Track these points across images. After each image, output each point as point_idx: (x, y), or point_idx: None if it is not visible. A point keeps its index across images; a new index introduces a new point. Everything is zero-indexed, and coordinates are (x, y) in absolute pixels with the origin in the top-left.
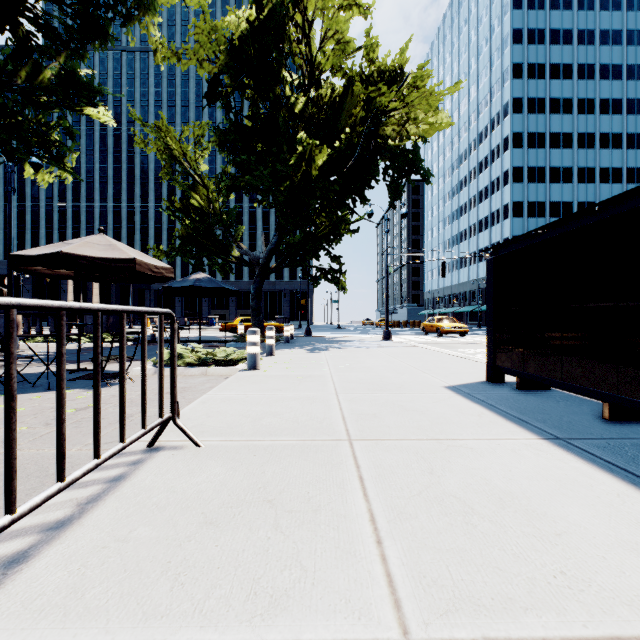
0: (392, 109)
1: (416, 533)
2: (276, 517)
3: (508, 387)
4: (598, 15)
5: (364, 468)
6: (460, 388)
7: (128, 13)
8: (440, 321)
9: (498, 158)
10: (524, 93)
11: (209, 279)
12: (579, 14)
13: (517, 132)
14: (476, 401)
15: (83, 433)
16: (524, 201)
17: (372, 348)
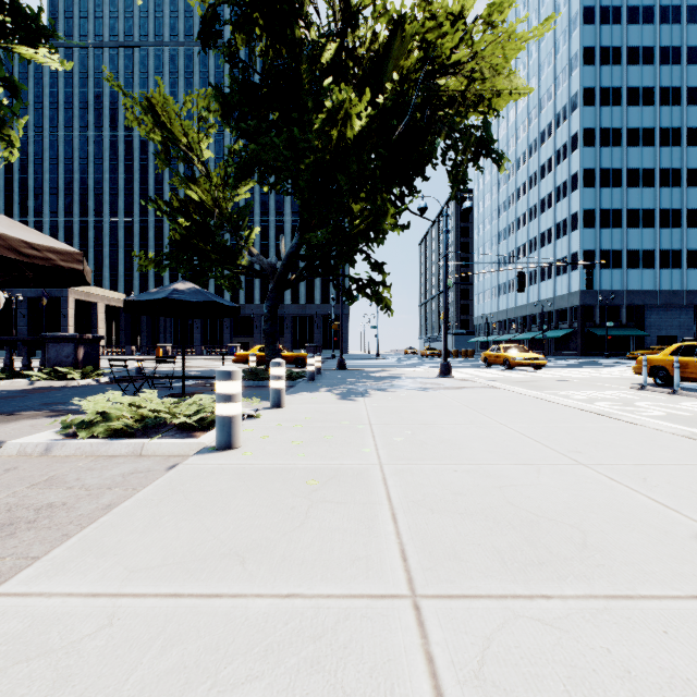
0: (454, 62)
1: None
2: None
3: None
4: None
5: None
6: None
7: None
8: (508, 350)
9: (564, 159)
10: (596, 82)
11: (195, 290)
12: None
13: (588, 128)
14: None
15: None
16: (596, 209)
17: (433, 391)
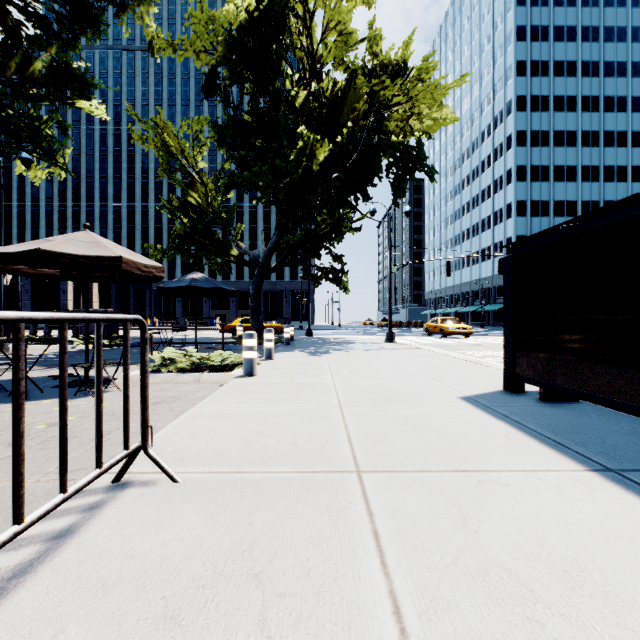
0: (396, 103)
1: (461, 639)
2: (263, 606)
3: (530, 398)
4: (603, 12)
5: (378, 517)
6: (477, 399)
7: (122, 3)
8: (444, 322)
9: (501, 157)
10: (527, 91)
11: (206, 279)
12: (583, 11)
13: (520, 130)
14: (498, 416)
15: (47, 457)
16: (527, 200)
17: (376, 351)
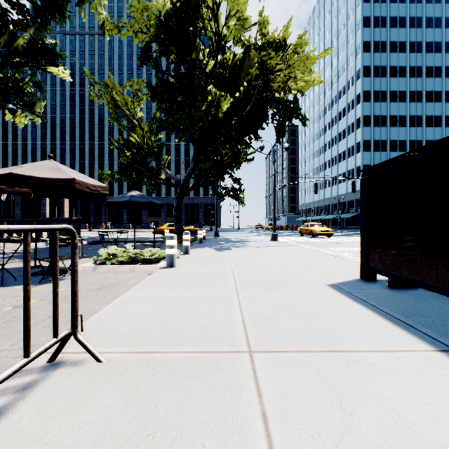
0: (278, 70)
1: None
2: None
3: (381, 285)
4: (424, 6)
5: (267, 398)
6: (341, 286)
7: None
8: (312, 226)
9: (352, 109)
10: (371, 62)
11: (141, 195)
12: (411, 6)
13: (366, 90)
14: (359, 301)
15: (6, 335)
16: (371, 140)
17: (264, 247)
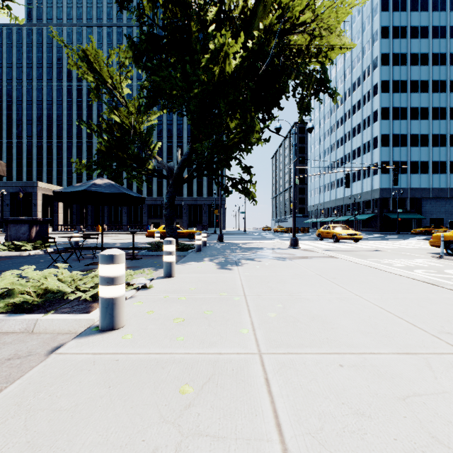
0: (302, 23)
1: None
2: None
3: None
4: None
5: None
6: None
7: None
8: (335, 228)
9: (369, 101)
10: (390, 49)
11: (109, 184)
12: None
13: (384, 80)
14: None
15: None
16: (390, 134)
17: (289, 260)
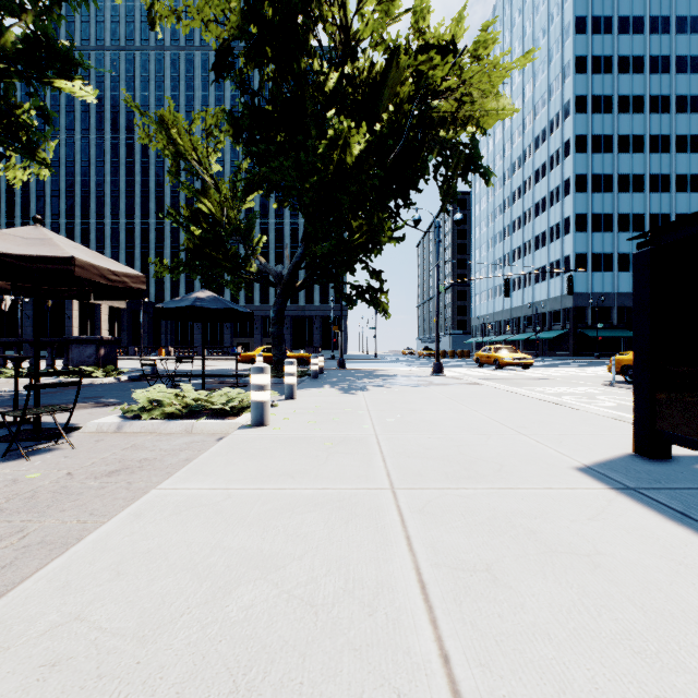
0: (445, 89)
1: None
2: None
3: (689, 471)
4: None
5: None
6: (607, 473)
7: None
8: (498, 351)
9: (558, 165)
10: (588, 90)
11: (214, 298)
12: None
13: (580, 135)
14: (672, 515)
15: None
16: (588, 213)
17: (424, 387)
